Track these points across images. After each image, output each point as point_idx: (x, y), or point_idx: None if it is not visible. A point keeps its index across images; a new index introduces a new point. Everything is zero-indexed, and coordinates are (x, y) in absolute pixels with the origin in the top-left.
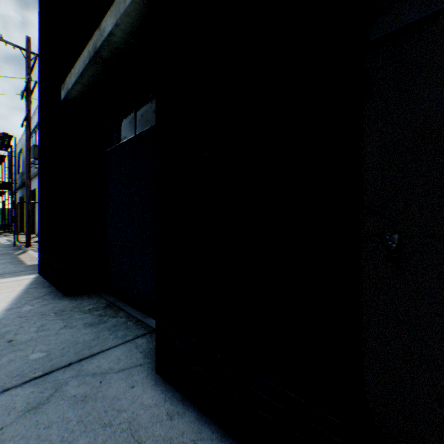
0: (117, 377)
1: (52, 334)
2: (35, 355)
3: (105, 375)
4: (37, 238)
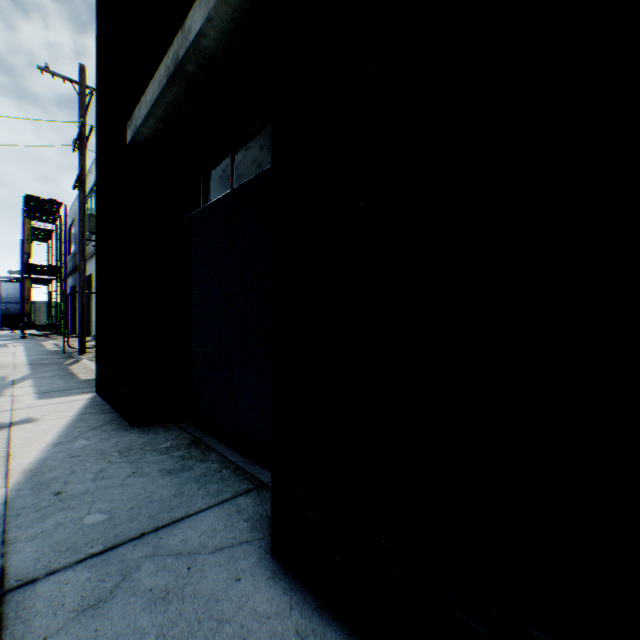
0: (213, 560)
1: (115, 485)
2: (91, 517)
3: (195, 557)
4: (93, 342)
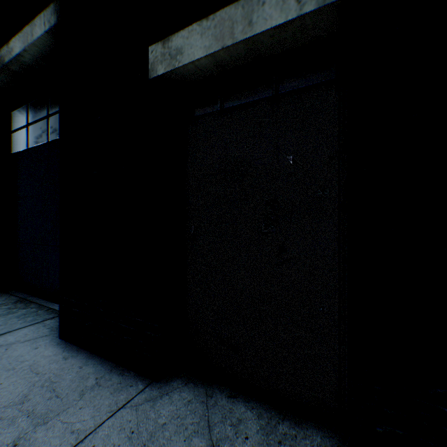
0: (23, 344)
1: None
2: None
3: (12, 345)
4: None
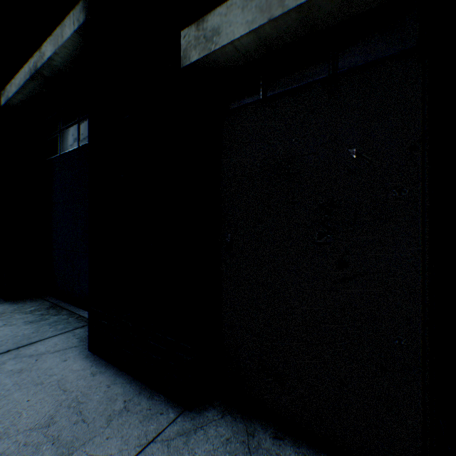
0: (53, 355)
1: None
2: None
3: (42, 355)
4: None
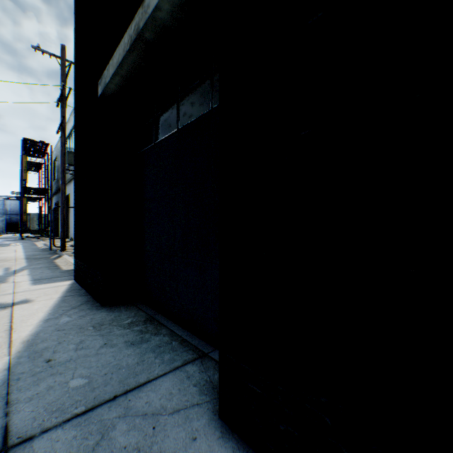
0: (172, 421)
1: (92, 354)
2: (74, 382)
3: (158, 417)
4: (70, 242)
